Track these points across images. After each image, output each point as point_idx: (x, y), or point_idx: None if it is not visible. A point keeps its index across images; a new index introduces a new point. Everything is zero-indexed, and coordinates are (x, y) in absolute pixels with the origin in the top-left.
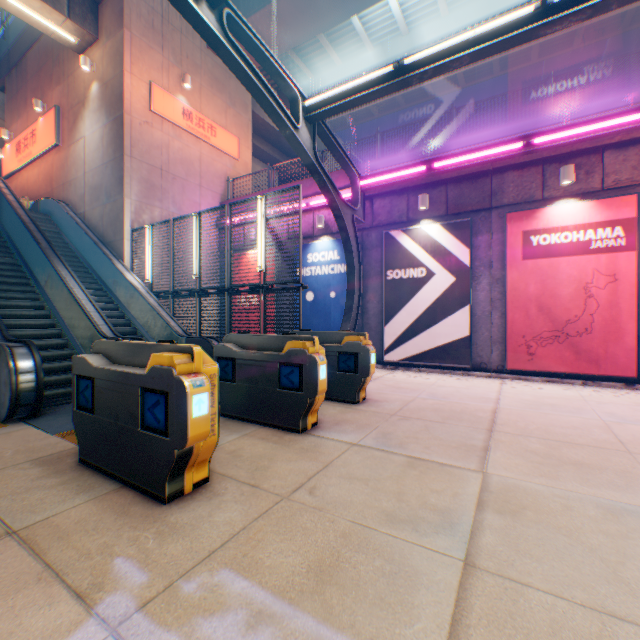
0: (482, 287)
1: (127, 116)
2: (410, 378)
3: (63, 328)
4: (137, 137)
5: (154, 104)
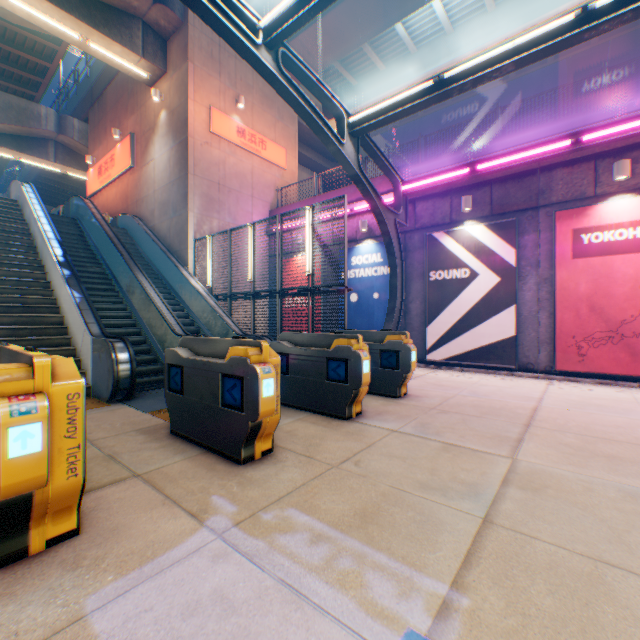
0: (528, 287)
1: (190, 139)
2: (452, 377)
3: (142, 327)
4: (199, 157)
5: (213, 126)
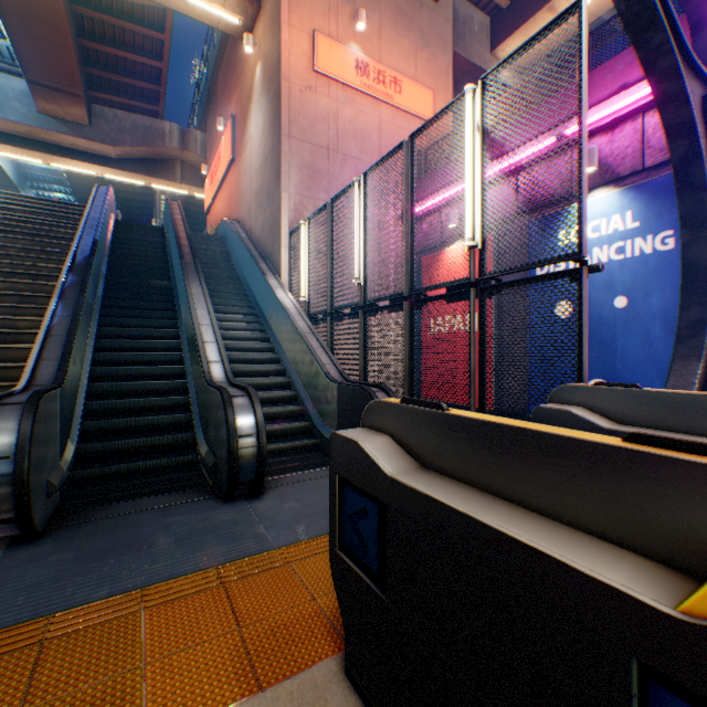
0: None
1: (284, 83)
2: None
3: (185, 365)
4: (296, 109)
5: (317, 61)
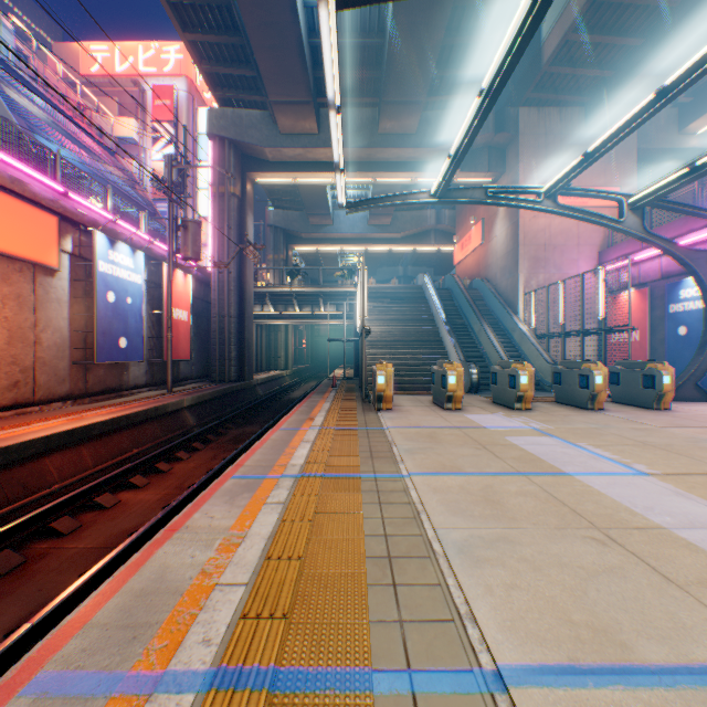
0: None
1: (519, 220)
2: None
3: (485, 357)
4: (525, 231)
5: None
